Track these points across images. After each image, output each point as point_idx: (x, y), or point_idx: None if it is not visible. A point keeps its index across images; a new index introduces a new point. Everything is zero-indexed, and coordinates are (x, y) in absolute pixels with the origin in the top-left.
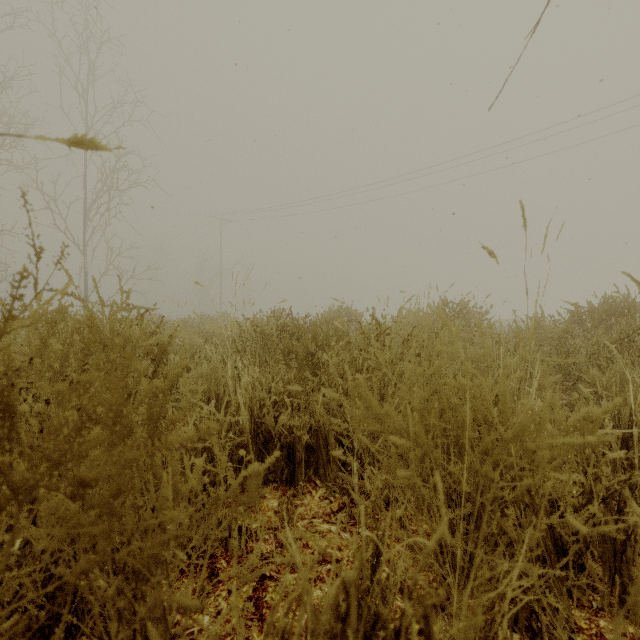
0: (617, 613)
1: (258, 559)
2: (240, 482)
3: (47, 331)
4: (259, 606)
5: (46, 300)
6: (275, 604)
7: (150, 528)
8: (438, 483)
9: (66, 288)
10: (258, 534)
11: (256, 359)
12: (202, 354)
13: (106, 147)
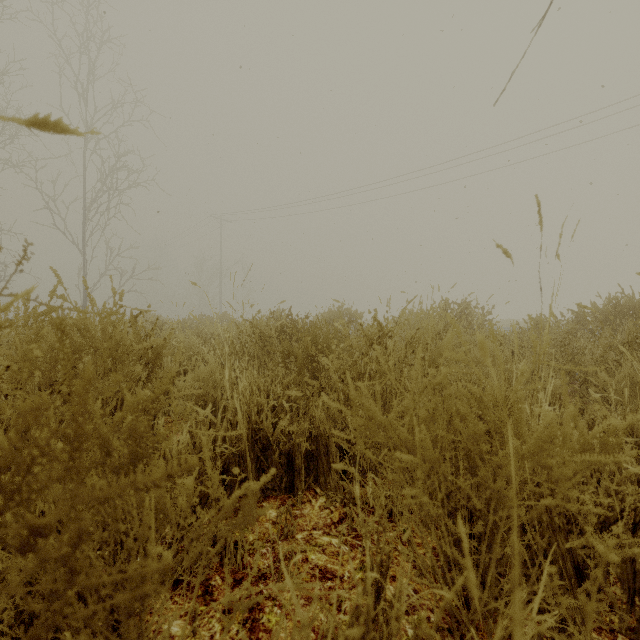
0: (637, 637)
1: (255, 575)
2: (233, 502)
3: (35, 334)
4: (255, 629)
5: (1, 307)
6: (272, 626)
7: (133, 556)
8: (462, 528)
9: (28, 293)
10: (255, 548)
11: (255, 361)
12: (199, 356)
13: (76, 131)
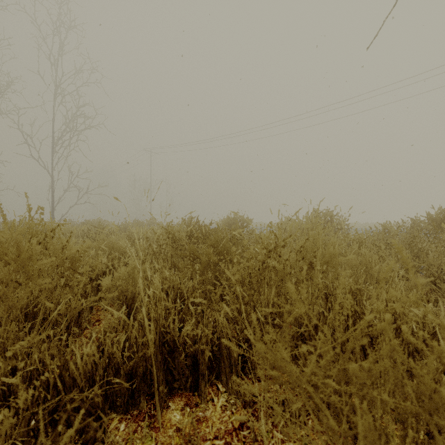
0: None
1: None
2: None
3: None
4: None
5: None
6: None
7: None
8: None
9: None
10: None
11: (168, 261)
12: (122, 258)
13: None
